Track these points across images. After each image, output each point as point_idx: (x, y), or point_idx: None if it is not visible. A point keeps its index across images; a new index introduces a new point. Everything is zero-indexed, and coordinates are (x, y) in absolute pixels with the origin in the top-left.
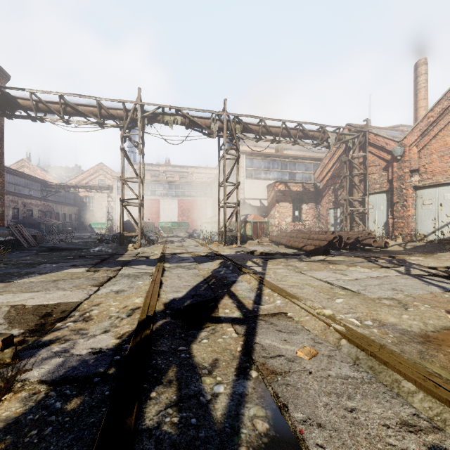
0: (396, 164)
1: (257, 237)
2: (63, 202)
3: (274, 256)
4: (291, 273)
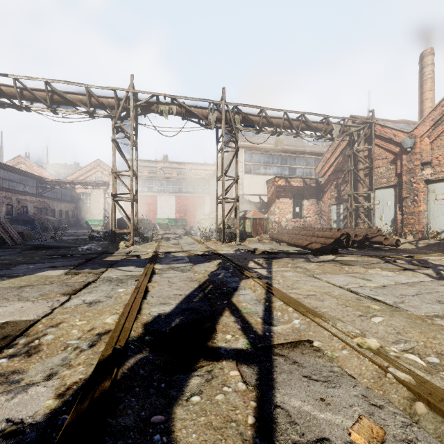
0: (406, 157)
1: (257, 234)
2: (60, 199)
3: (278, 256)
4: (302, 278)
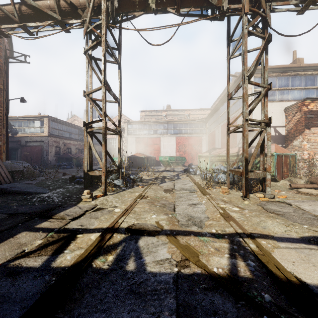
0: None
1: (282, 177)
2: (95, 143)
3: None
4: None
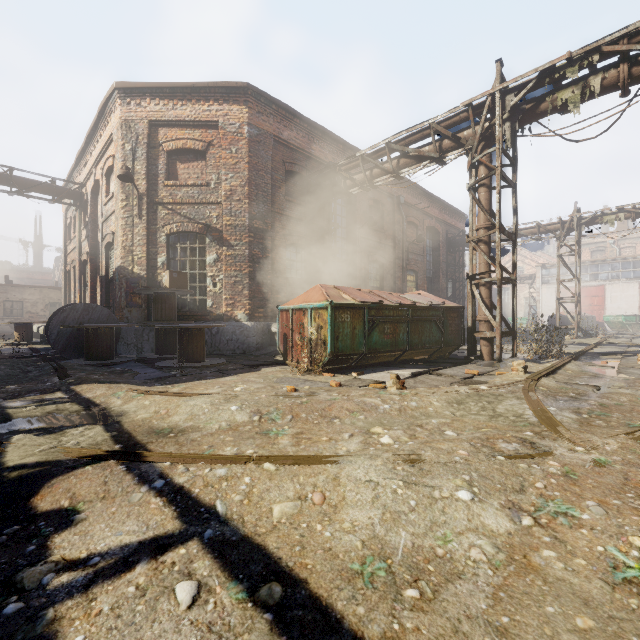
0: None
1: None
2: None
3: None
4: None
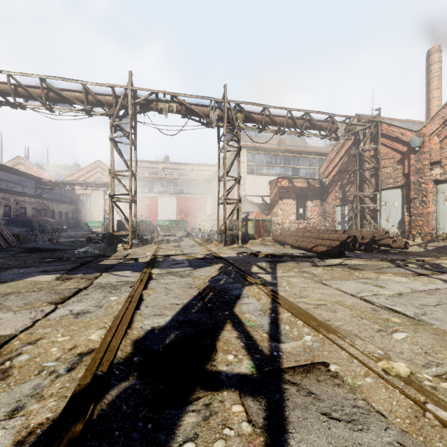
0: (414, 156)
1: (259, 236)
2: (59, 200)
3: (282, 259)
4: (310, 284)
